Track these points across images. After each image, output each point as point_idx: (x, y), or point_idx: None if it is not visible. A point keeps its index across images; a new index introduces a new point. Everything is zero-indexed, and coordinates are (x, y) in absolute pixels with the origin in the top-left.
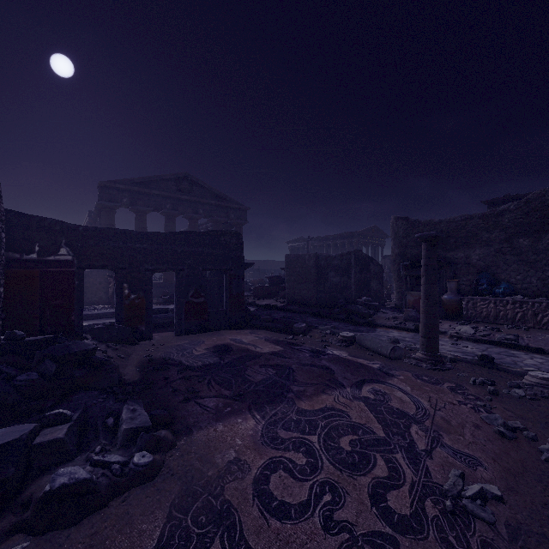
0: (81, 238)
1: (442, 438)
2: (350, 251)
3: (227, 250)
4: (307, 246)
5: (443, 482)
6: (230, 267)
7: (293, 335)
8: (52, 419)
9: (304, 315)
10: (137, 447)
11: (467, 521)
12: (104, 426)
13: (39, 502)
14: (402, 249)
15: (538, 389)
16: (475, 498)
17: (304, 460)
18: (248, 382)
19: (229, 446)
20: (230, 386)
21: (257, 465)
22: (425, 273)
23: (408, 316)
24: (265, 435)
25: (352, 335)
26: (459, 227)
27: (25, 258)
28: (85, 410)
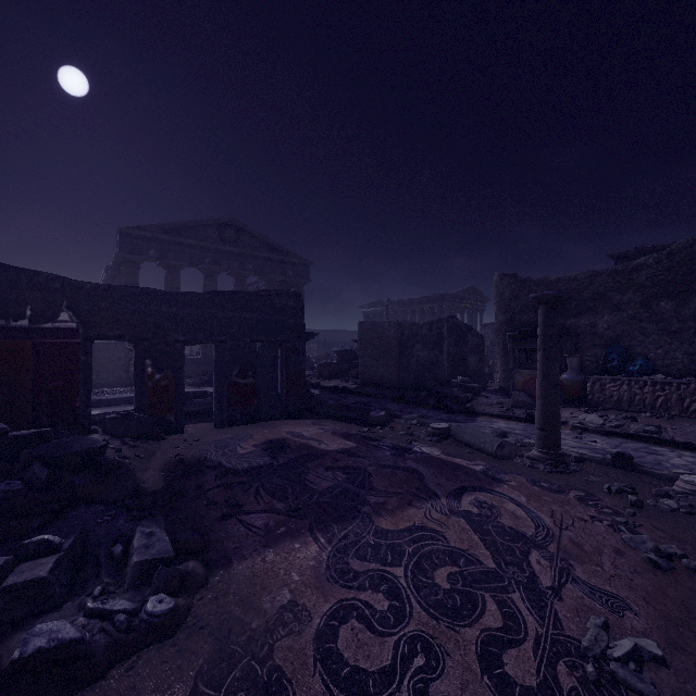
0: (88, 300)
1: (573, 570)
2: (442, 318)
3: (283, 316)
4: (386, 312)
5: (580, 635)
6: (287, 337)
7: (369, 427)
8: (33, 548)
9: (382, 400)
10: (153, 587)
11: (619, 695)
12: (108, 557)
13: (3, 675)
14: (509, 315)
15: (694, 500)
16: (627, 661)
17: (385, 603)
18: (309, 490)
19: (282, 584)
20: (285, 497)
21: (321, 612)
22: (543, 345)
23: (517, 401)
24: (332, 567)
25: (447, 427)
26: (582, 287)
27: (12, 326)
28: (83, 534)
